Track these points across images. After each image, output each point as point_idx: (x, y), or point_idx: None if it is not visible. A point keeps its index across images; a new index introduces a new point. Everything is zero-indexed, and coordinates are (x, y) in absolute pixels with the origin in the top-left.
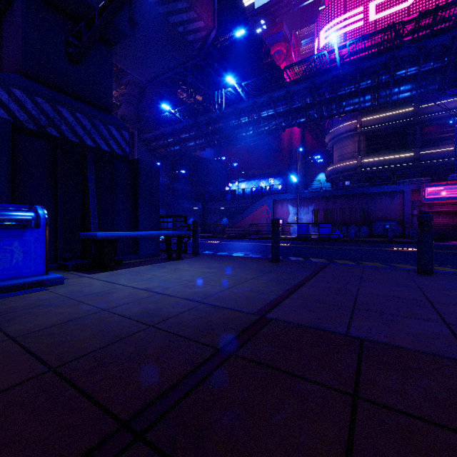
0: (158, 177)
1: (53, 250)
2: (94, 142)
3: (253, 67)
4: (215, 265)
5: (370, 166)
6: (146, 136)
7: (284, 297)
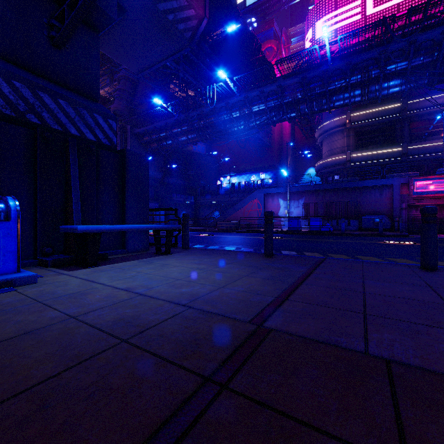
0: (147, 168)
1: (31, 245)
2: (79, 131)
3: (244, 63)
4: (205, 261)
5: (359, 160)
6: (139, 131)
7: (283, 299)
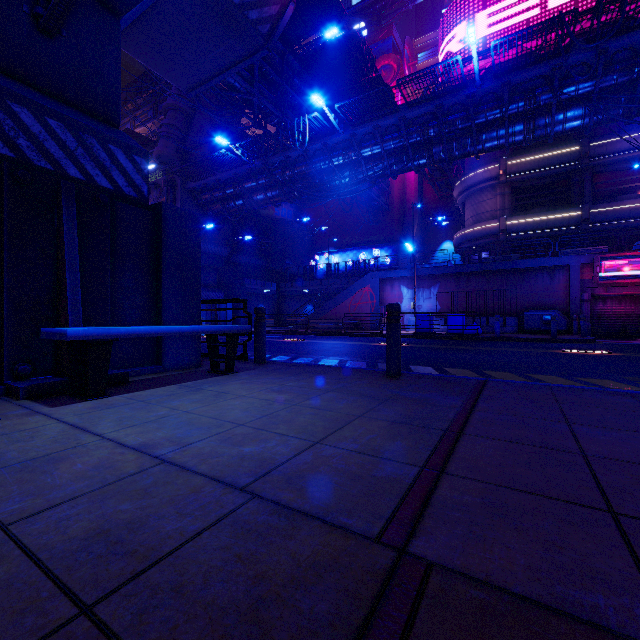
0: (198, 235)
1: None
2: (83, 172)
3: (350, 85)
4: (290, 386)
5: (519, 230)
6: (194, 185)
7: (436, 472)
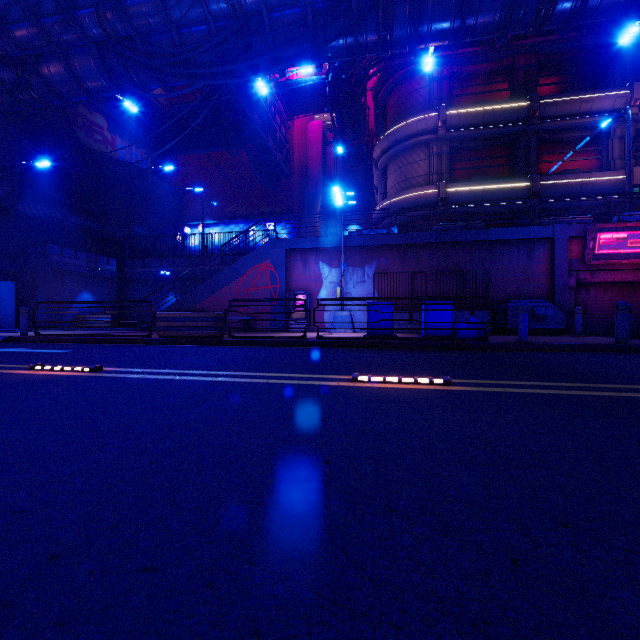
0: None
1: None
2: None
3: None
4: None
5: (461, 200)
6: None
7: None
